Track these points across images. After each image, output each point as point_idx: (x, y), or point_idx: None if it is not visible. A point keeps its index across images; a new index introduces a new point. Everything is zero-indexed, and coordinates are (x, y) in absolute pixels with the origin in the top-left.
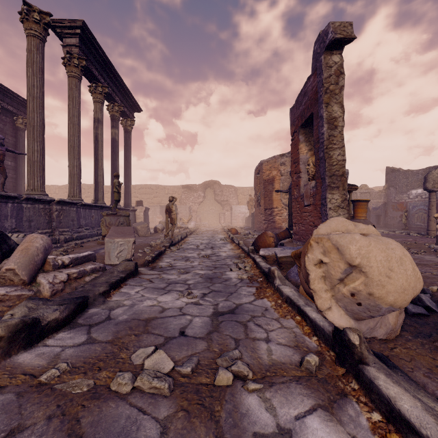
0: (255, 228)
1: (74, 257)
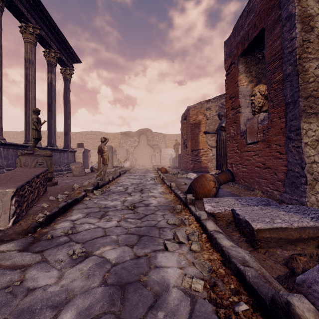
0: (182, 167)
1: None
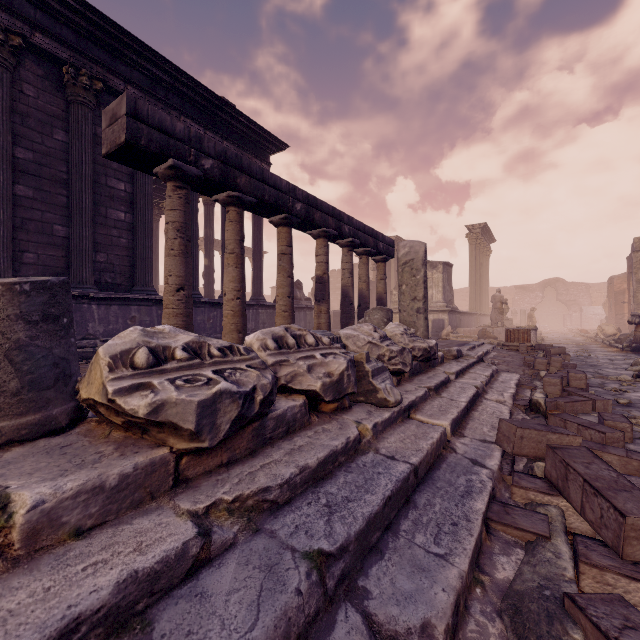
0: None
1: None
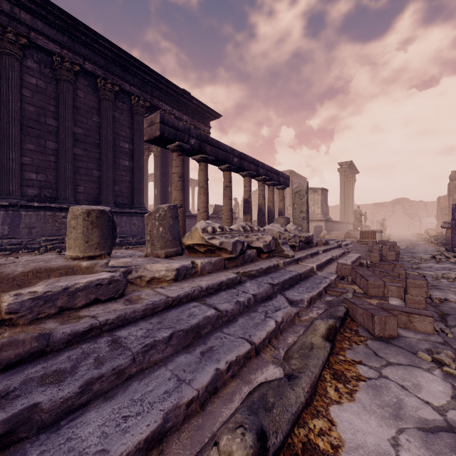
0: None
1: None
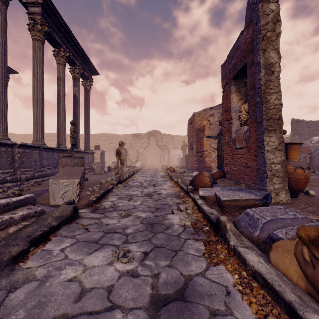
0: (188, 167)
1: (3, 203)
